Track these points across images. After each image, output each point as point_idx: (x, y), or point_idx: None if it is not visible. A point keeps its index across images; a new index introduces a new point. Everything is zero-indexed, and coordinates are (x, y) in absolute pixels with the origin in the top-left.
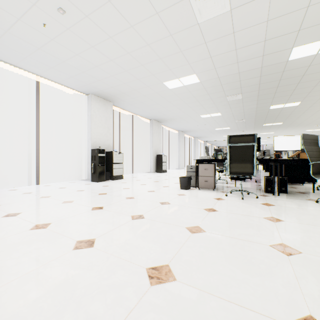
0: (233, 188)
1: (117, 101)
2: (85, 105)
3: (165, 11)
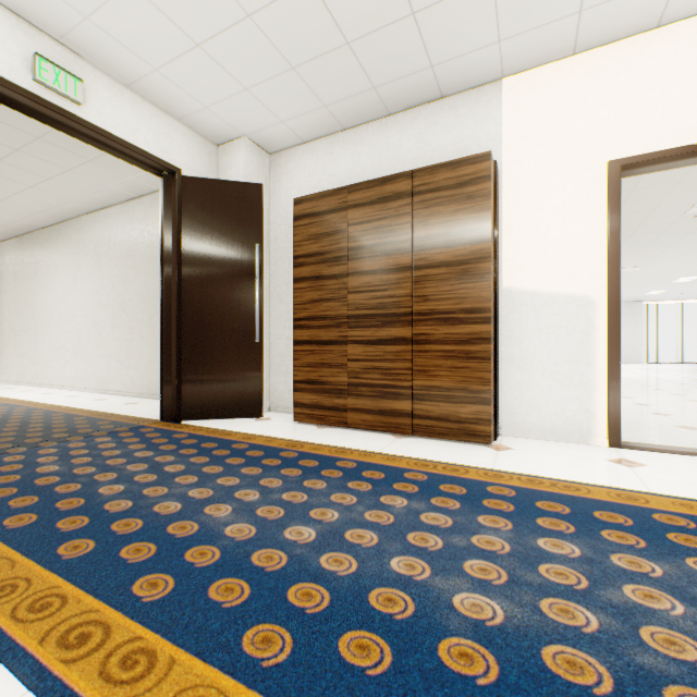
0: None
1: None
2: None
3: None
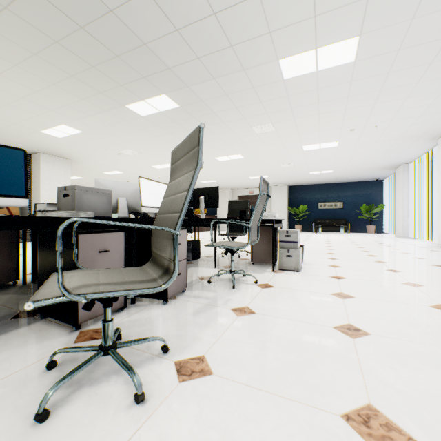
0: (224, 264)
1: None
2: None
3: (291, 128)
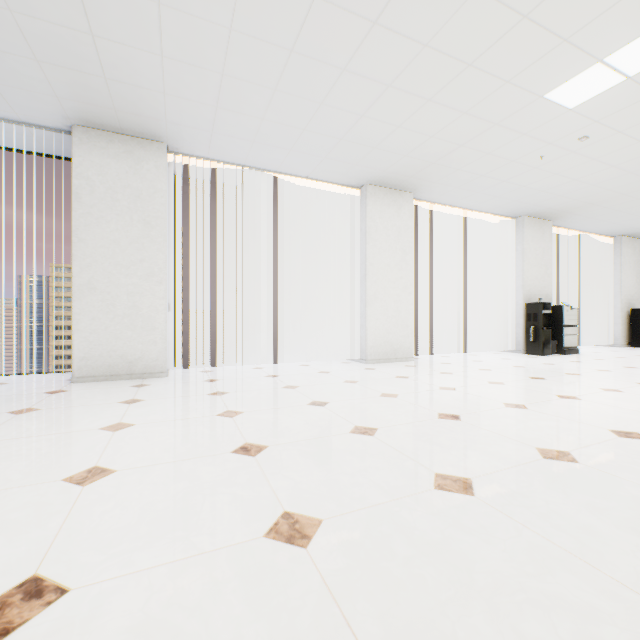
0: None
1: (563, 217)
2: (510, 235)
3: None
